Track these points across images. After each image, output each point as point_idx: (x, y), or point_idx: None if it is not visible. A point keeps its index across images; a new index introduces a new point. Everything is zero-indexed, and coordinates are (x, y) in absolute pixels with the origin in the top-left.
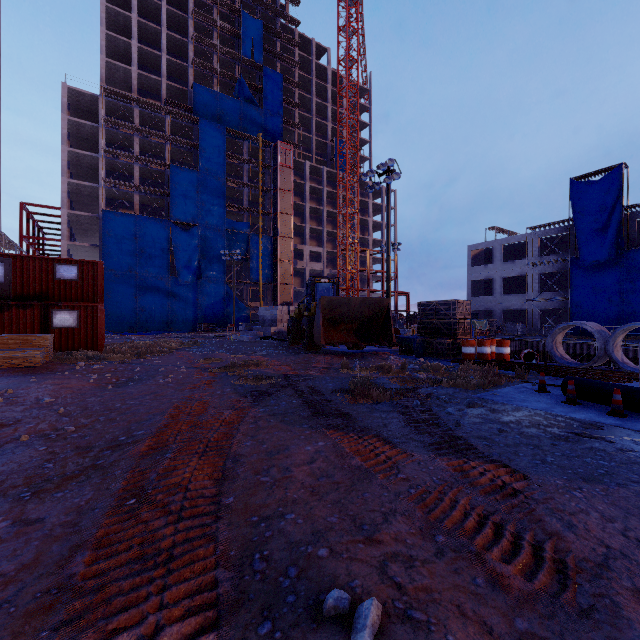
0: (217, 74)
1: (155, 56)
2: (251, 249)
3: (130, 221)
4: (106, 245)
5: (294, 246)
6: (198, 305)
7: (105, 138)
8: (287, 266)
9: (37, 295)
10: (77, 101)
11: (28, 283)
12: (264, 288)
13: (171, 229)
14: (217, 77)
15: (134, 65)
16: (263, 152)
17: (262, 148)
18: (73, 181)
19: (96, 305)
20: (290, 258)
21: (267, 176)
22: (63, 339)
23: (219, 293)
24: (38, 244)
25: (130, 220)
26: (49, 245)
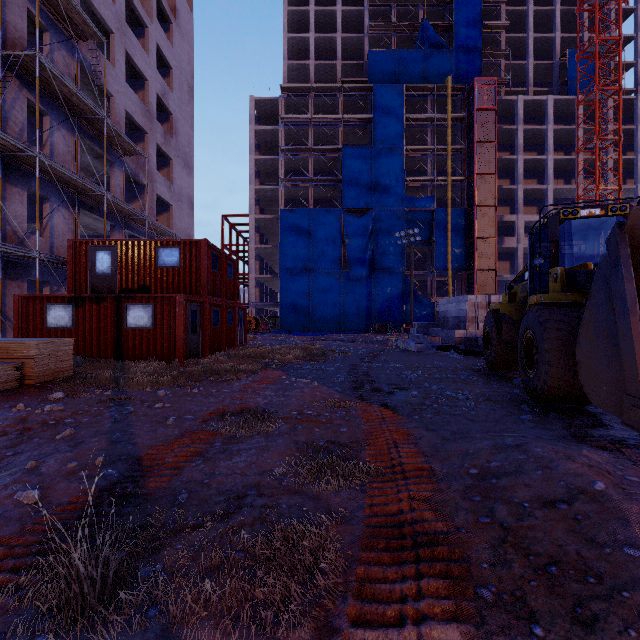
0: (396, 31)
1: (331, 41)
2: (436, 229)
3: (304, 216)
4: (283, 244)
5: (499, 218)
6: (372, 302)
7: (286, 140)
8: (488, 245)
9: (140, 287)
10: (264, 112)
11: (132, 273)
12: (454, 278)
13: (343, 218)
14: (396, 35)
15: (311, 58)
16: (453, 103)
17: (452, 98)
18: (259, 187)
19: (174, 296)
20: (492, 234)
21: (459, 132)
22: (137, 344)
23: (396, 287)
24: (237, 251)
25: (304, 215)
26: (244, 251)
